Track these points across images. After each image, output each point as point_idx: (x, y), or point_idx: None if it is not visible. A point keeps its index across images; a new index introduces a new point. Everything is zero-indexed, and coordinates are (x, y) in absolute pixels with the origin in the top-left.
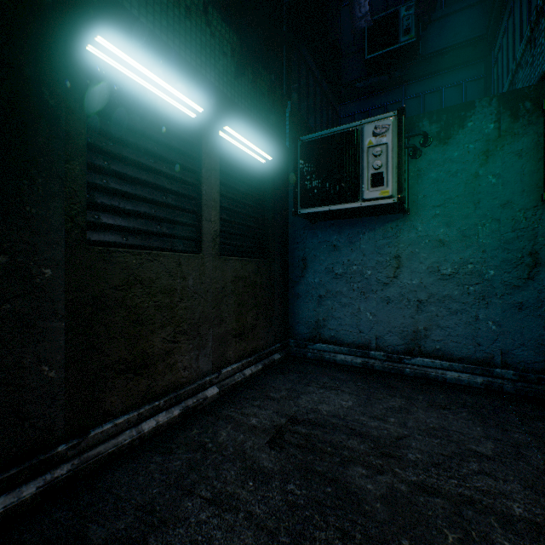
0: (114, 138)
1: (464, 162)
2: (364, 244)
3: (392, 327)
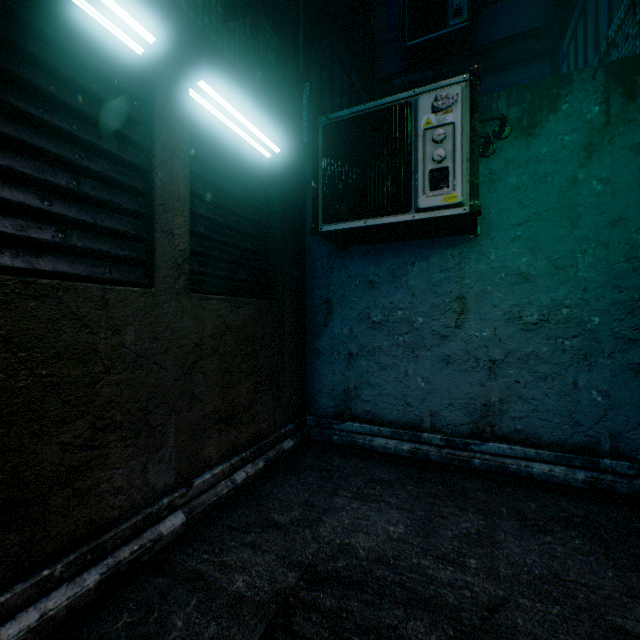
0: None
1: (557, 161)
2: (413, 280)
3: (453, 398)
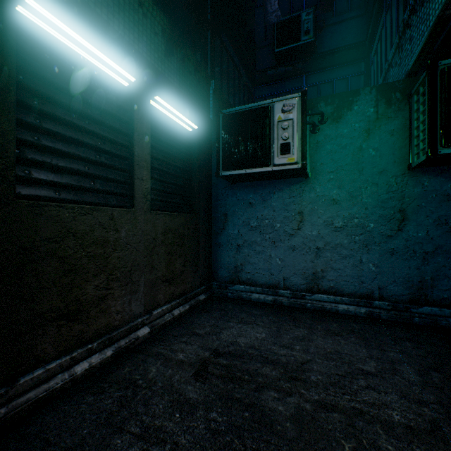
0: (46, 98)
1: (351, 137)
2: (274, 202)
3: (296, 270)
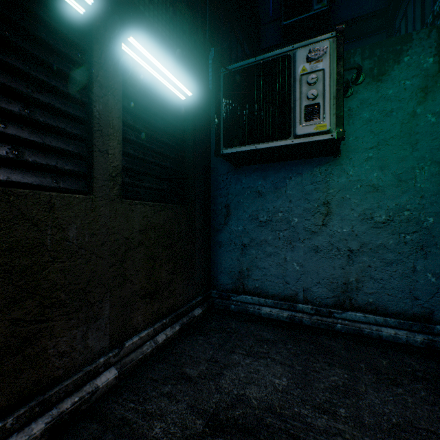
0: None
1: (400, 100)
2: (290, 190)
3: (320, 278)
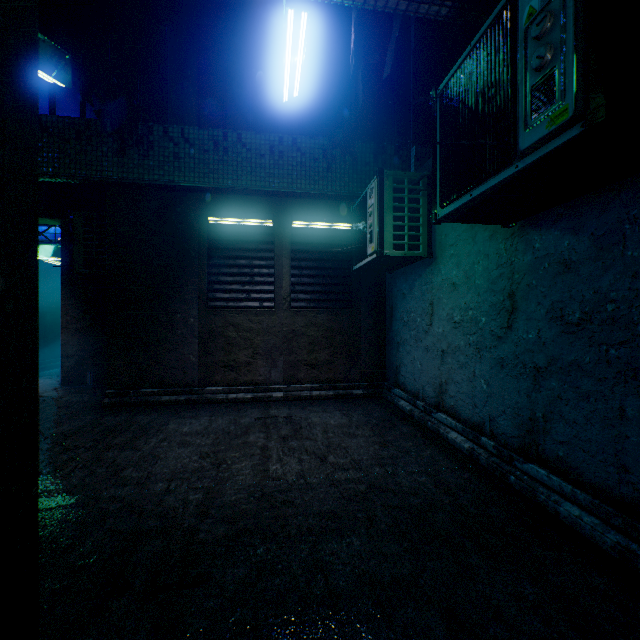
0: (222, 257)
1: None
2: (416, 291)
3: (429, 378)
